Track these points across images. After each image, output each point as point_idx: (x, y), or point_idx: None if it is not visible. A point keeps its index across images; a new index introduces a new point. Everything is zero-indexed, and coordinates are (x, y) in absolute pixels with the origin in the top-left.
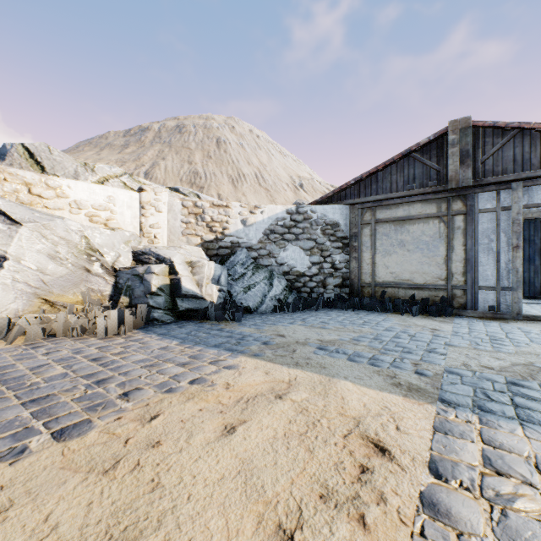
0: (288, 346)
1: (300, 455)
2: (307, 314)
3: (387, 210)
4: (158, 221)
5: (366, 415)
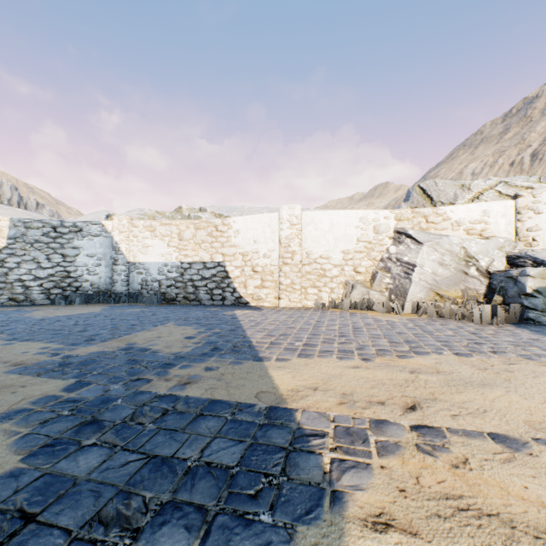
0: None
1: None
2: None
3: None
4: (536, 223)
5: None
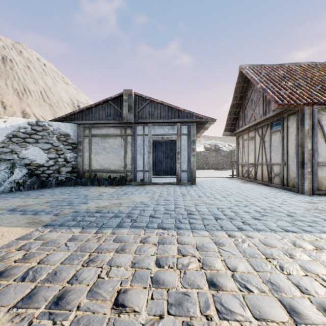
0: None
1: None
2: (38, 190)
3: (97, 129)
4: None
5: None
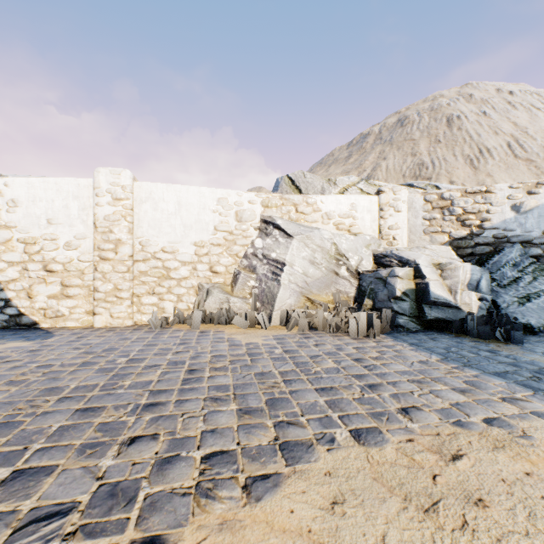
0: None
1: None
2: None
3: None
4: (396, 221)
5: None
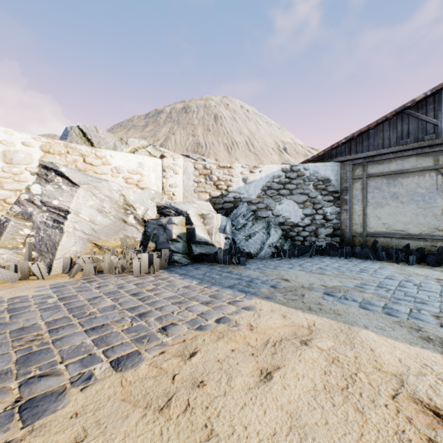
0: (295, 290)
1: (350, 415)
2: (302, 260)
3: (379, 165)
4: (175, 181)
5: (407, 373)
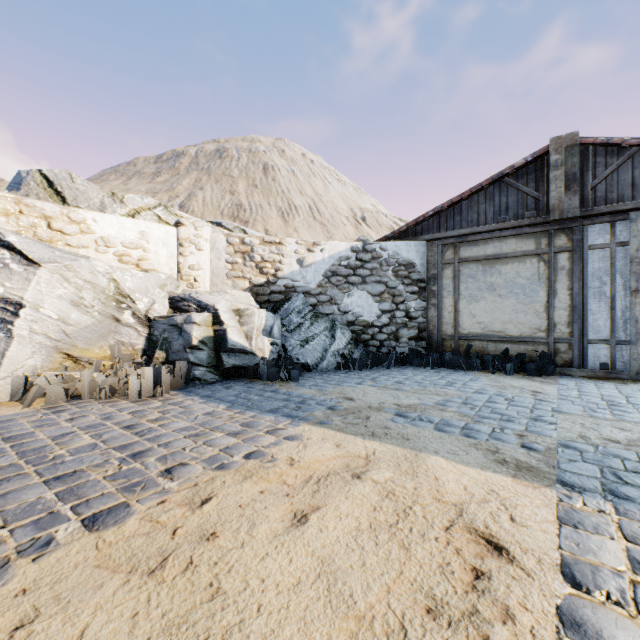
0: (360, 411)
1: (393, 553)
2: (377, 372)
3: (473, 246)
4: (199, 261)
5: (469, 501)
